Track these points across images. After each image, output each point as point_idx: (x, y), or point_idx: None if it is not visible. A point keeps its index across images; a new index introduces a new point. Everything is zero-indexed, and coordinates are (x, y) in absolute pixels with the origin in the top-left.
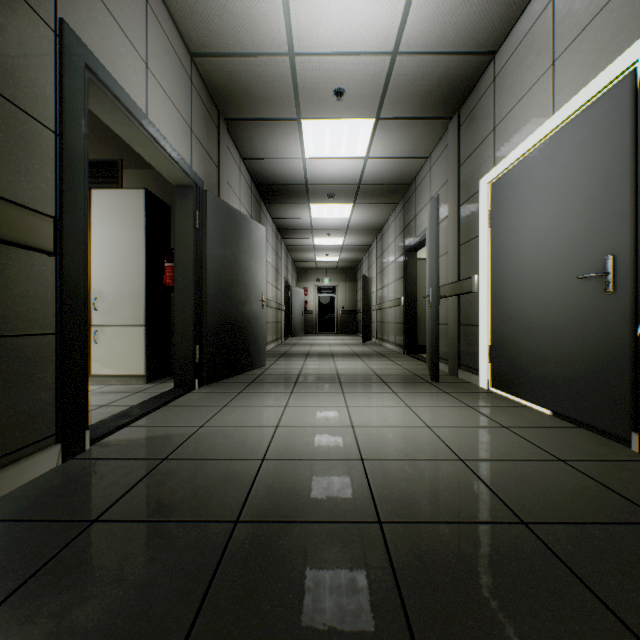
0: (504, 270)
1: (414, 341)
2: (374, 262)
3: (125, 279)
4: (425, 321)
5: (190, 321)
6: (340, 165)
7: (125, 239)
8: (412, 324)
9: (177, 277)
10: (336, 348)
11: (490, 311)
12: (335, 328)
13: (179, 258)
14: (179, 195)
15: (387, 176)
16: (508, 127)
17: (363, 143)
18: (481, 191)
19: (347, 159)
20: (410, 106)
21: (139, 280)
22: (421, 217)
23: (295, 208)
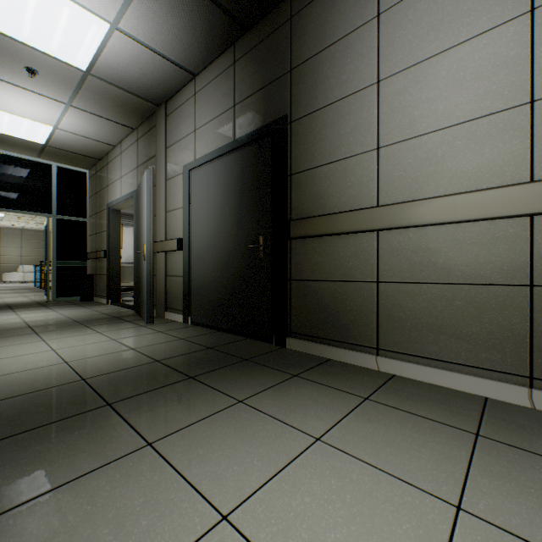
0: None
1: None
2: None
3: None
4: None
5: None
6: None
7: None
8: None
9: None
10: None
11: None
12: None
13: None
14: None
15: None
16: None
17: None
18: None
19: None
20: None
21: None
22: None
23: None
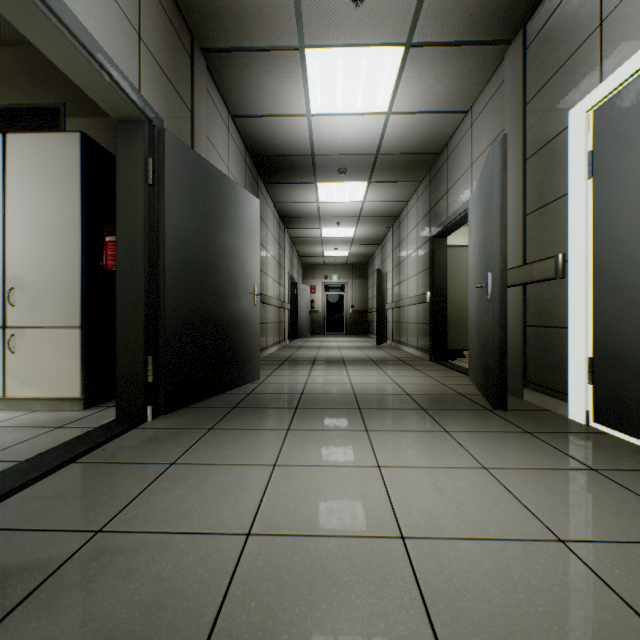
0: (628, 239)
1: (443, 345)
2: (389, 255)
3: (53, 261)
4: (456, 321)
5: (139, 321)
6: (354, 125)
7: (53, 204)
8: (441, 325)
9: (120, 256)
10: (347, 352)
11: (593, 305)
12: (344, 328)
13: (123, 228)
14: (123, 135)
15: (412, 141)
16: (637, 6)
17: (386, 89)
18: (572, 126)
19: (364, 115)
20: (456, 20)
21: (72, 262)
22: (456, 190)
23: (300, 189)
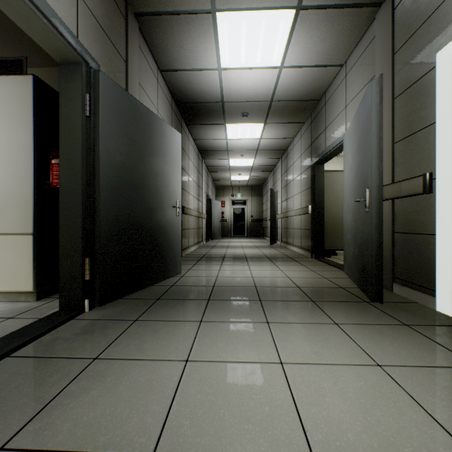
0: None
1: (321, 246)
2: (279, 178)
3: (11, 180)
4: (331, 227)
5: (77, 229)
6: (255, 77)
7: (11, 134)
8: (319, 230)
9: (62, 175)
10: (248, 251)
11: None
12: (246, 232)
13: (64, 152)
14: (64, 74)
15: (299, 90)
16: None
17: (279, 46)
18: (440, 65)
19: (262, 69)
20: None
21: (26, 181)
22: (333, 127)
23: (213, 129)
